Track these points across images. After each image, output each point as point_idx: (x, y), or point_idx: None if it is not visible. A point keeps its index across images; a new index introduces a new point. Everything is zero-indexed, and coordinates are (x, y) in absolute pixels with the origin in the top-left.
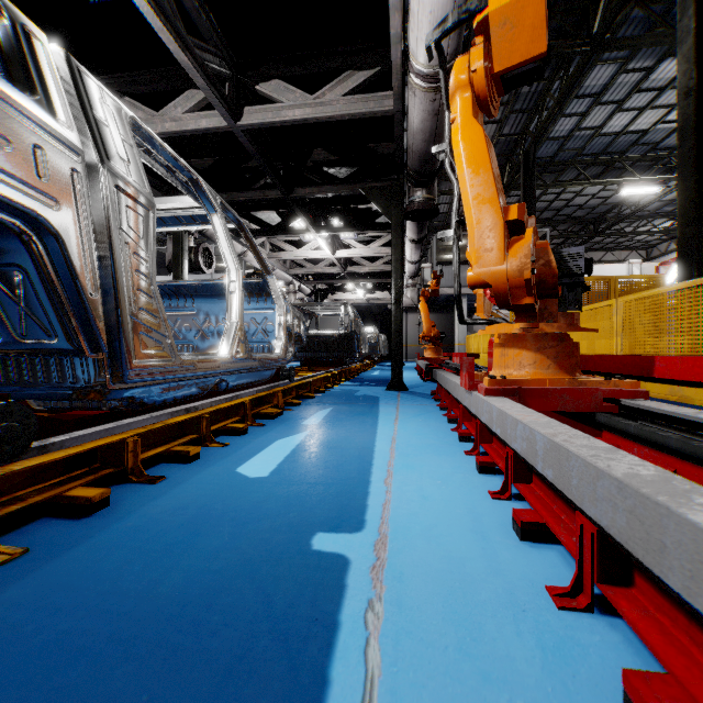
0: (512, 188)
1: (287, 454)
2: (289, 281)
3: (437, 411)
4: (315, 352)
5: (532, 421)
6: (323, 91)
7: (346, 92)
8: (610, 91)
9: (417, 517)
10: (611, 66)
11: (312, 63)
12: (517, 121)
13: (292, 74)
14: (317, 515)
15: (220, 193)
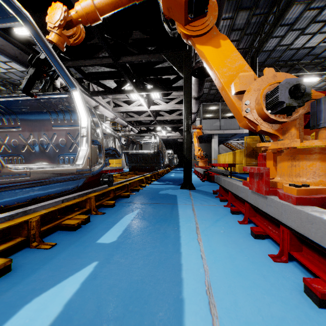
0: None
1: None
2: (125, 125)
3: (229, 214)
4: (138, 163)
5: None
6: None
7: None
8: (298, 22)
9: None
10: (301, 6)
11: None
12: (247, 40)
13: None
14: None
15: (73, 61)
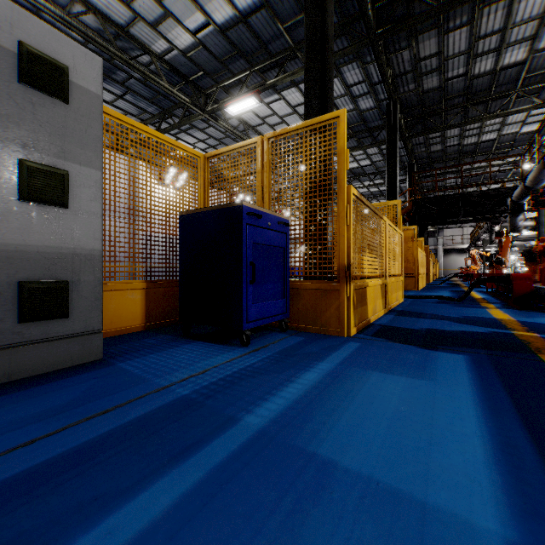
0: None
1: None
2: None
3: None
4: None
5: None
6: None
7: None
8: None
9: None
10: None
11: None
12: None
13: None
14: None
15: None
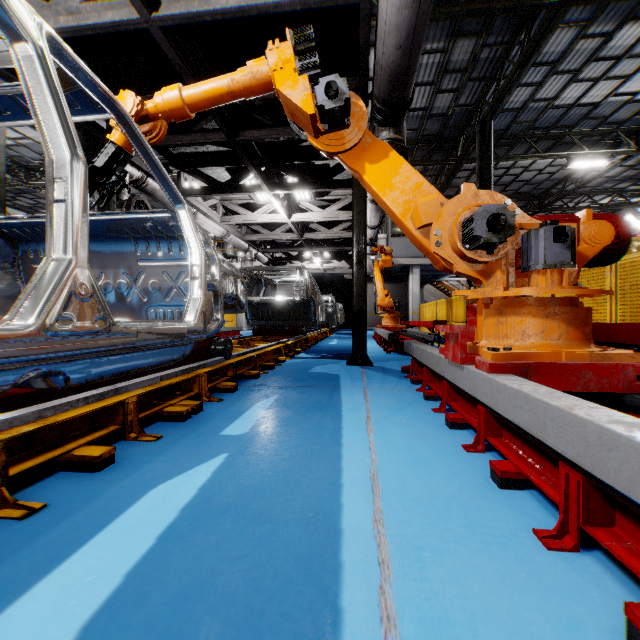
0: (466, 160)
1: (142, 551)
2: (245, 248)
3: (422, 401)
4: (270, 320)
5: None
6: None
7: None
8: (567, 59)
9: None
10: (571, 31)
11: None
12: (474, 90)
13: None
14: None
15: None
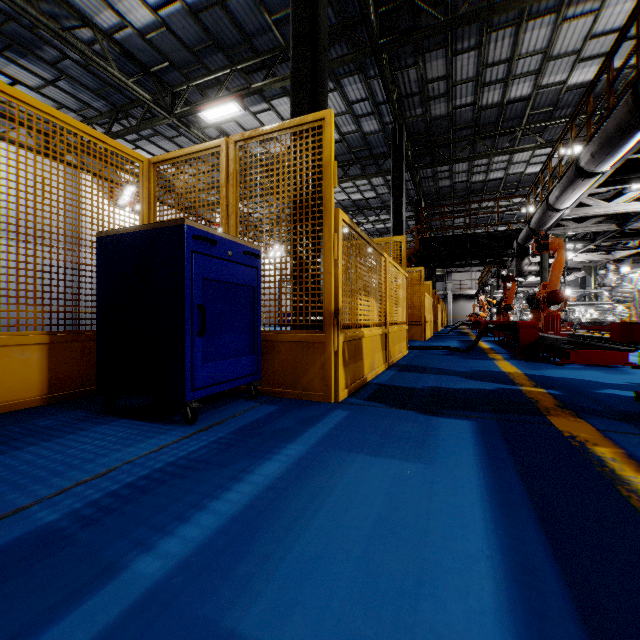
0: None
1: None
2: None
3: None
4: None
5: None
6: None
7: None
8: None
9: None
10: None
11: None
12: None
13: None
14: None
15: None
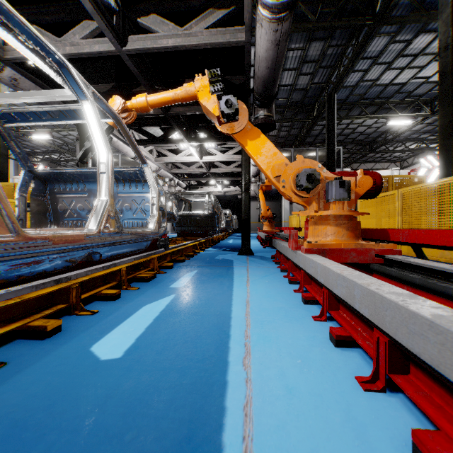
0: (319, 119)
1: (149, 323)
2: (171, 178)
3: (278, 272)
4: (188, 226)
5: (437, 316)
6: (190, 25)
7: (208, 26)
8: (383, 55)
9: (288, 435)
10: (385, 38)
11: (182, 3)
12: (324, 74)
13: (166, 11)
14: (162, 435)
15: None
